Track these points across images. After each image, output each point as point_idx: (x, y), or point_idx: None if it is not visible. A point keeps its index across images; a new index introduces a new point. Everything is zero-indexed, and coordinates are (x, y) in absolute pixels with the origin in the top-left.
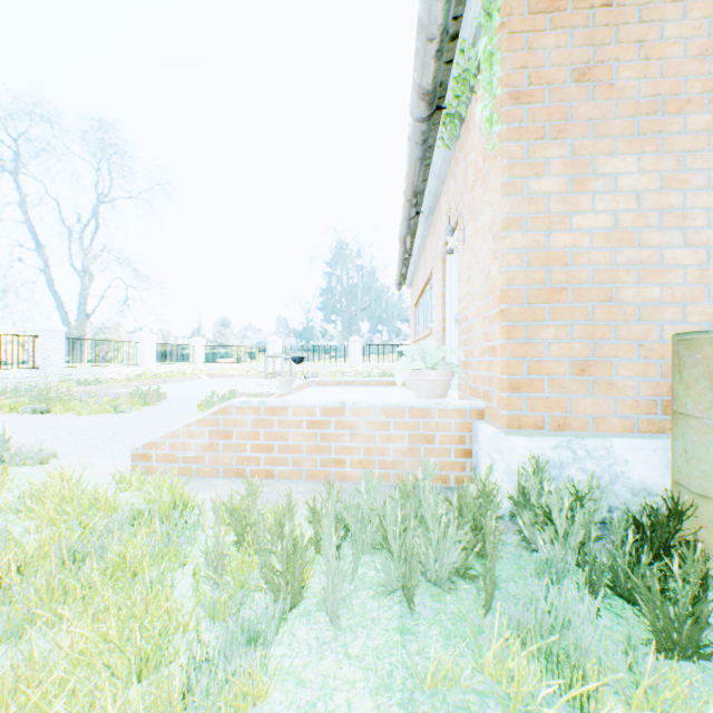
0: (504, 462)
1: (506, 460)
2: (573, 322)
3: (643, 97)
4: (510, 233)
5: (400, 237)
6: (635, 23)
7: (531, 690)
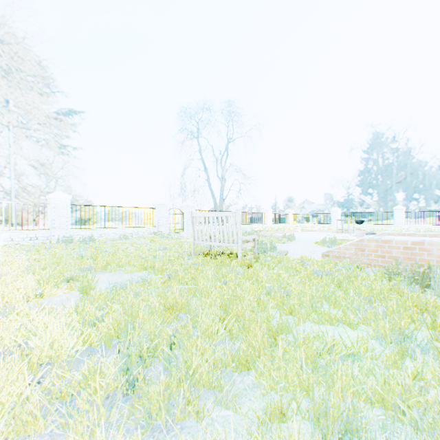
0: None
1: None
2: None
3: None
4: None
5: None
6: None
7: None
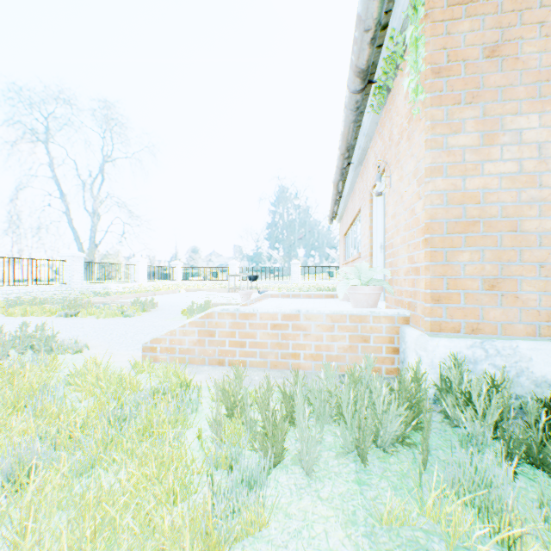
0: (428, 358)
1: (430, 356)
2: (484, 248)
3: (543, 67)
4: (432, 178)
5: (334, 183)
6: (537, 8)
7: (466, 531)
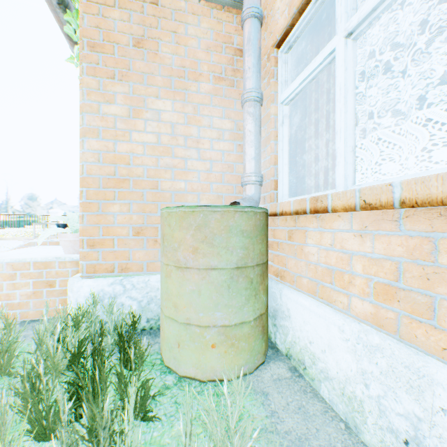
0: (74, 298)
1: (76, 296)
2: (135, 201)
3: (177, 66)
4: (91, 139)
5: None
6: (173, 21)
7: None
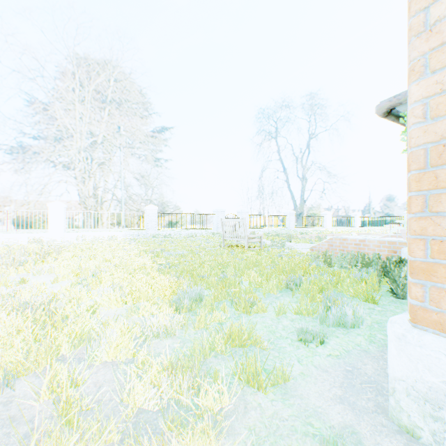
0: (403, 256)
1: (403, 256)
2: None
3: None
4: None
5: None
6: None
7: None
